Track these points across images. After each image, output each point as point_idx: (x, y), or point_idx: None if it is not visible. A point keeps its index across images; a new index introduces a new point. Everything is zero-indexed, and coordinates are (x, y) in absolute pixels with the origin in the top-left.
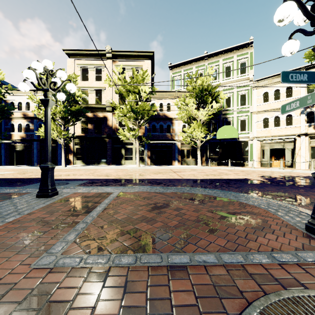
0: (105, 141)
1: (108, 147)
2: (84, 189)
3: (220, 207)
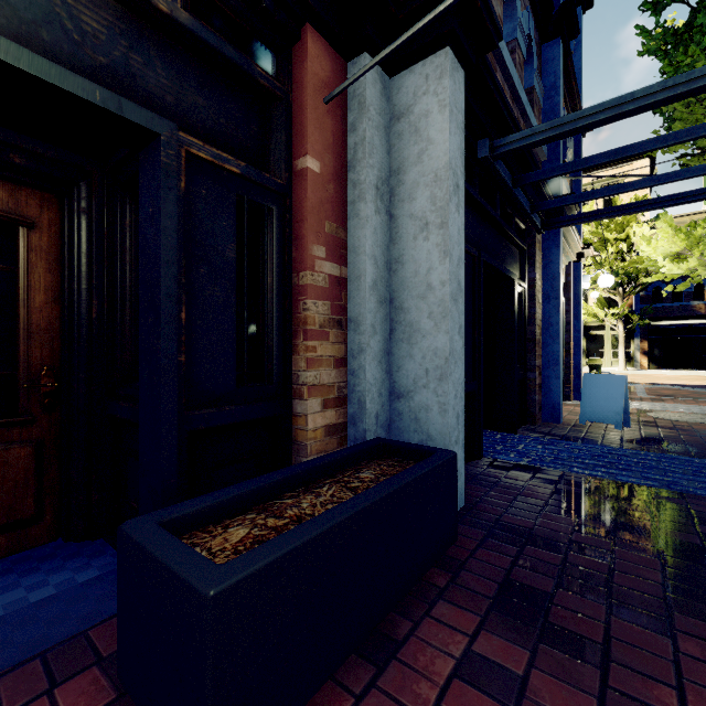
0: None
1: None
2: None
3: None
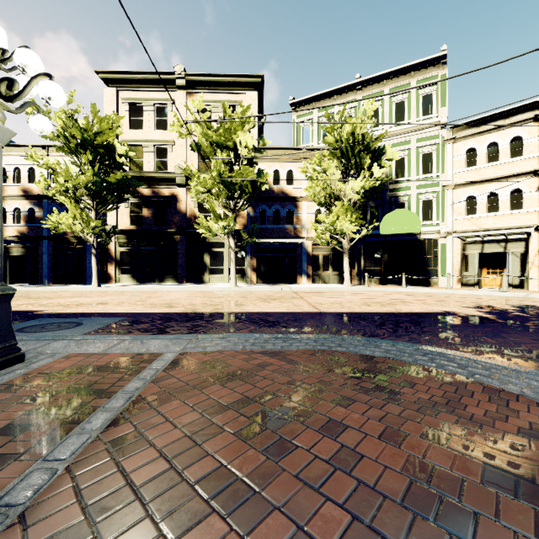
0: (174, 241)
1: (179, 250)
2: (99, 344)
3: (442, 408)
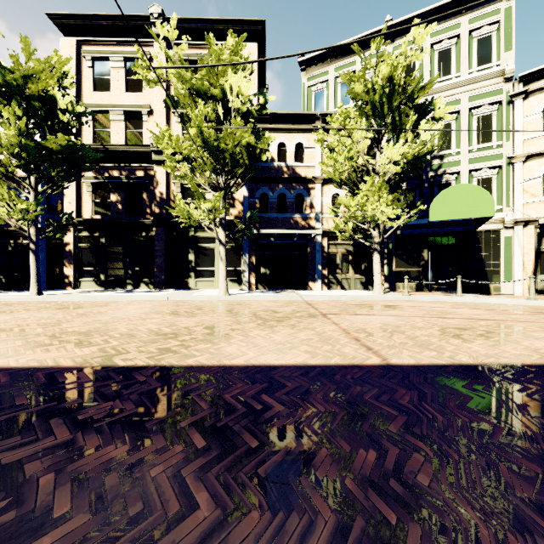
0: (150, 234)
1: (157, 247)
2: None
3: None
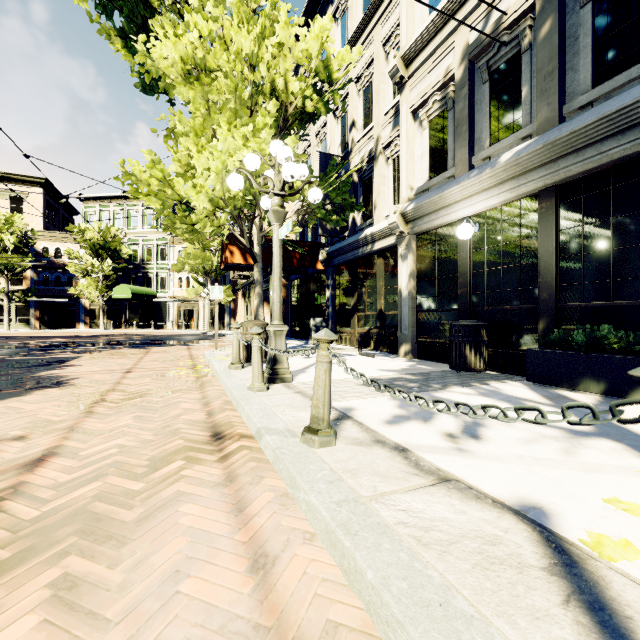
0: None
1: None
2: None
3: None
